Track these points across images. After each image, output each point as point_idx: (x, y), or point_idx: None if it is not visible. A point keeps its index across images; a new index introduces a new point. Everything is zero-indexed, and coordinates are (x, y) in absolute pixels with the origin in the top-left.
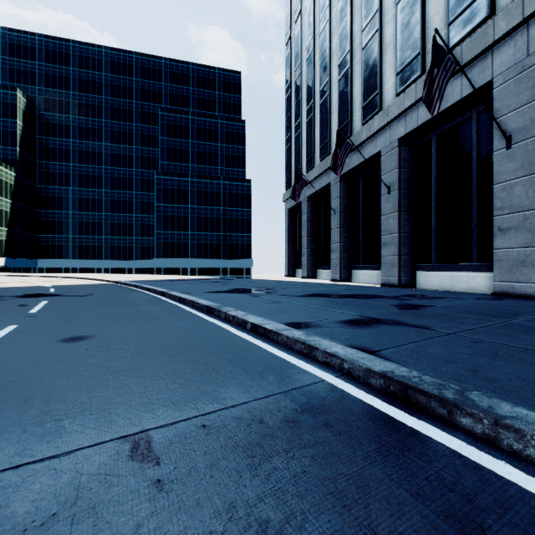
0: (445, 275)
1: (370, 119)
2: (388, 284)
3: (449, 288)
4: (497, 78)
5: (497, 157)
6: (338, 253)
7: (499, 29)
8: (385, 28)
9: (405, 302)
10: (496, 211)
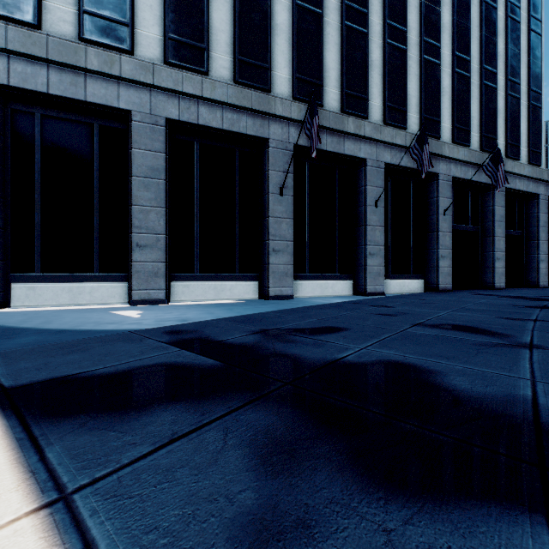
0: (397, 282)
1: (354, 115)
2: (376, 293)
3: (399, 291)
4: (441, 175)
5: (441, 217)
6: (293, 256)
7: (446, 152)
8: (372, 45)
9: (533, 296)
10: (440, 246)
